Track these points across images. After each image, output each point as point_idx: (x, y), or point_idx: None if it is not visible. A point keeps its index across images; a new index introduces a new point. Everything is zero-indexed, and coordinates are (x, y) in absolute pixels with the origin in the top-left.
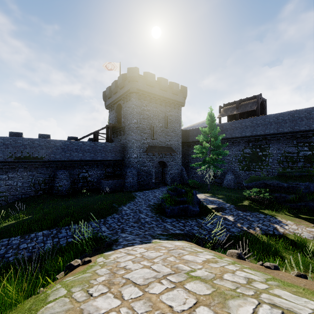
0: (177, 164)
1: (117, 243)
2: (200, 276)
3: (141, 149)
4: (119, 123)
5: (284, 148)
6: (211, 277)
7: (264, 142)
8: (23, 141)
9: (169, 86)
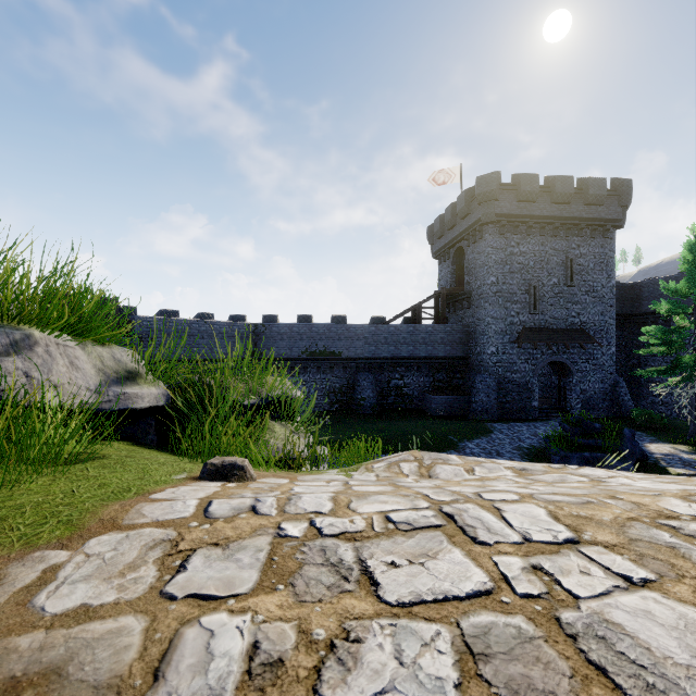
0: (602, 370)
1: None
2: None
3: (505, 337)
4: (460, 284)
5: None
6: None
7: None
8: (317, 328)
9: (575, 189)
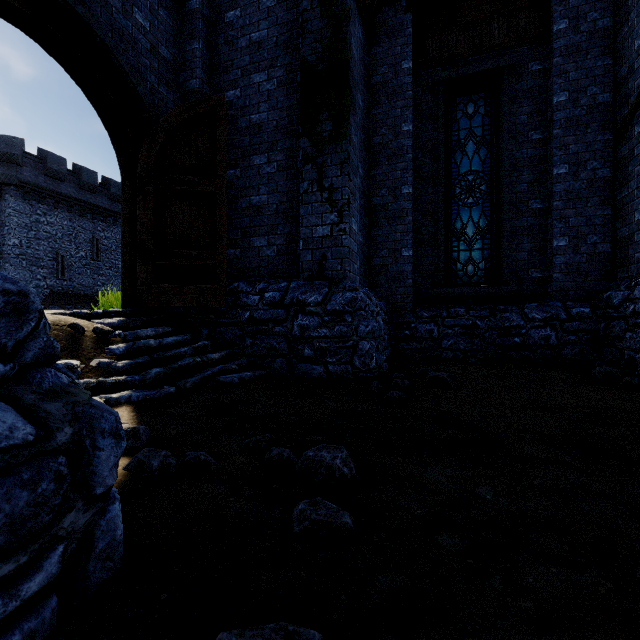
0: None
1: None
2: None
3: None
4: None
5: None
6: None
7: None
8: None
9: (101, 184)
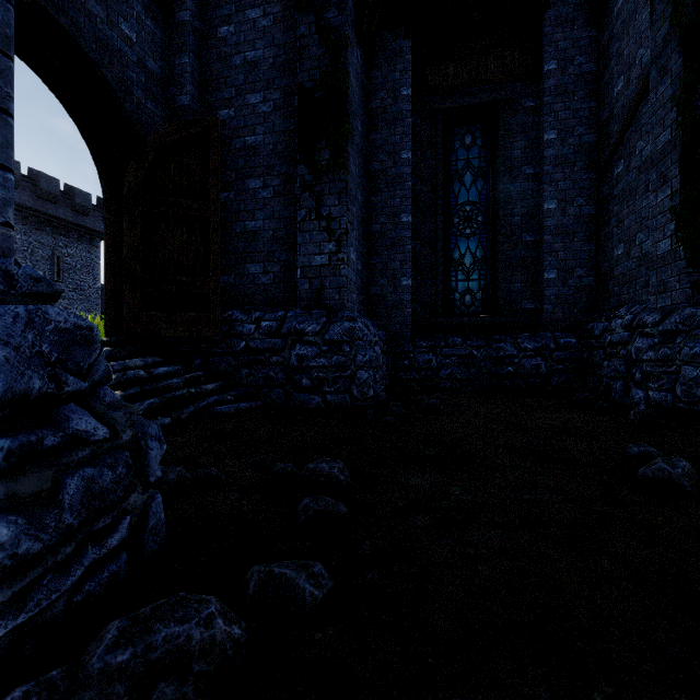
0: None
1: None
2: None
3: None
4: None
5: None
6: None
7: None
8: None
9: (63, 192)
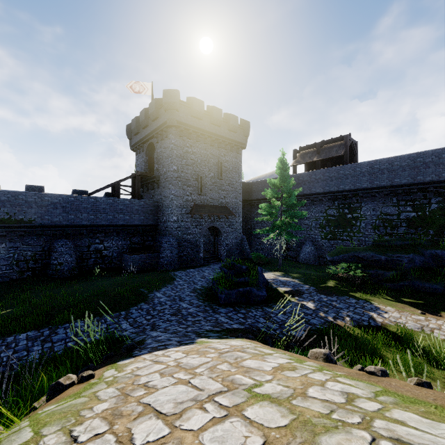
0: (236, 231)
1: (142, 346)
2: (269, 394)
3: (183, 210)
4: (152, 171)
5: (380, 209)
6: (288, 395)
7: (354, 200)
8: (0, 194)
9: (223, 119)
